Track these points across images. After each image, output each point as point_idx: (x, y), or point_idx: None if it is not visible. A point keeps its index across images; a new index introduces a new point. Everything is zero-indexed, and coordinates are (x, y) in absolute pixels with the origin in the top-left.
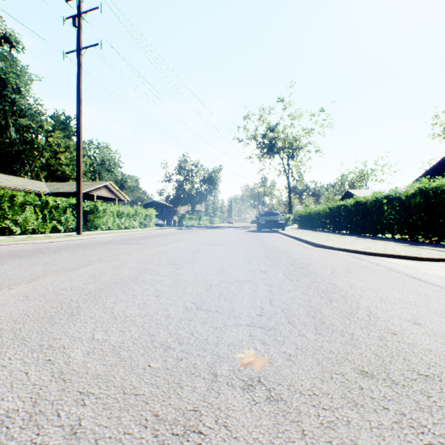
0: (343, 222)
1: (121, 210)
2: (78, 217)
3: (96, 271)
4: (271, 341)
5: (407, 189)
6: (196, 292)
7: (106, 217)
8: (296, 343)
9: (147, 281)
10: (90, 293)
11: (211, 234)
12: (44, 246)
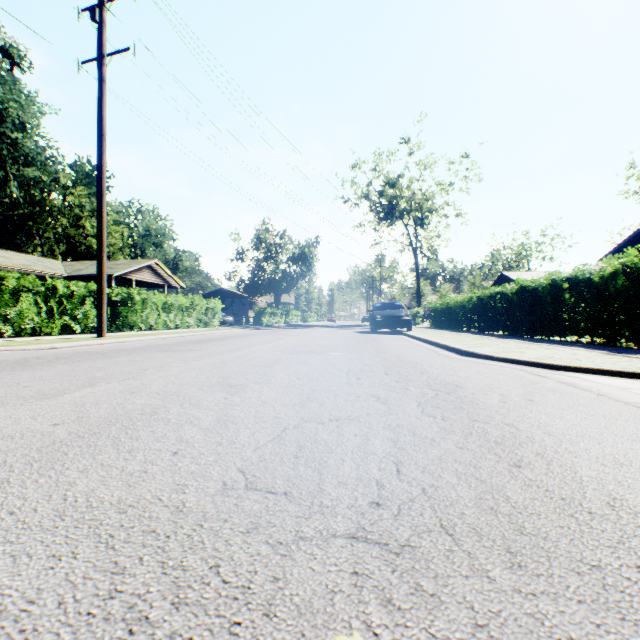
0: (500, 319)
1: (169, 301)
2: (99, 310)
3: (92, 398)
4: (406, 594)
5: (603, 266)
6: (254, 444)
7: (147, 311)
8: (471, 605)
9: (171, 420)
10: (51, 445)
11: (301, 336)
12: (36, 354)
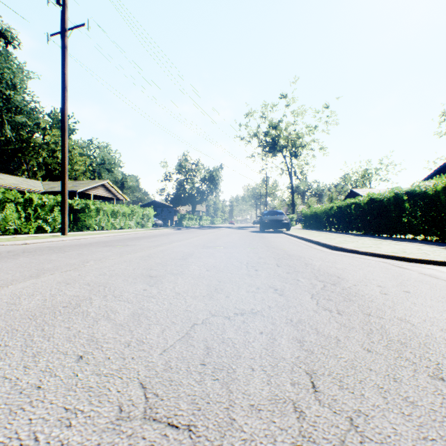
0: (354, 222)
1: (116, 209)
2: (62, 215)
3: (30, 290)
4: None
5: (436, 182)
6: (162, 344)
7: (99, 216)
8: None
9: (89, 314)
10: None
11: (210, 235)
12: (9, 249)
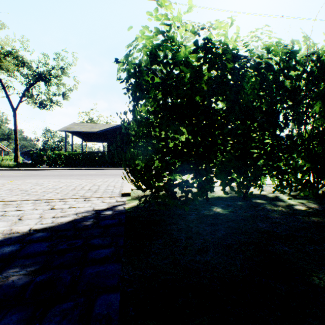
0: None
1: (4, 158)
2: None
3: None
4: None
5: None
6: None
7: None
8: None
9: None
10: None
11: None
12: None
